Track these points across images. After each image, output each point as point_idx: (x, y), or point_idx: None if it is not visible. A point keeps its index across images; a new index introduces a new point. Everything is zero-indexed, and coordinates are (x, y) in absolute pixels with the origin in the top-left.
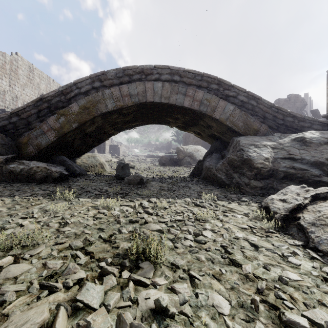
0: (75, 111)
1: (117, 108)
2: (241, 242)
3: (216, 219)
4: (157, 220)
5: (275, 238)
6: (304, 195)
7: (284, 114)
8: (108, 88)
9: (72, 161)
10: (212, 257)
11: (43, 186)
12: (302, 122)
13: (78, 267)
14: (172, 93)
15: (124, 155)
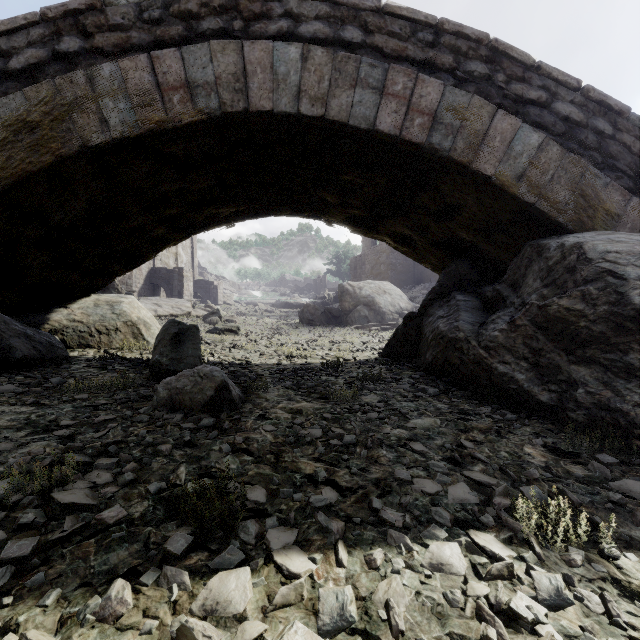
0: None
1: (143, 129)
2: None
3: None
4: None
5: None
6: None
7: None
8: (112, 59)
9: (35, 316)
10: None
11: None
12: None
13: None
14: (339, 84)
15: (226, 301)
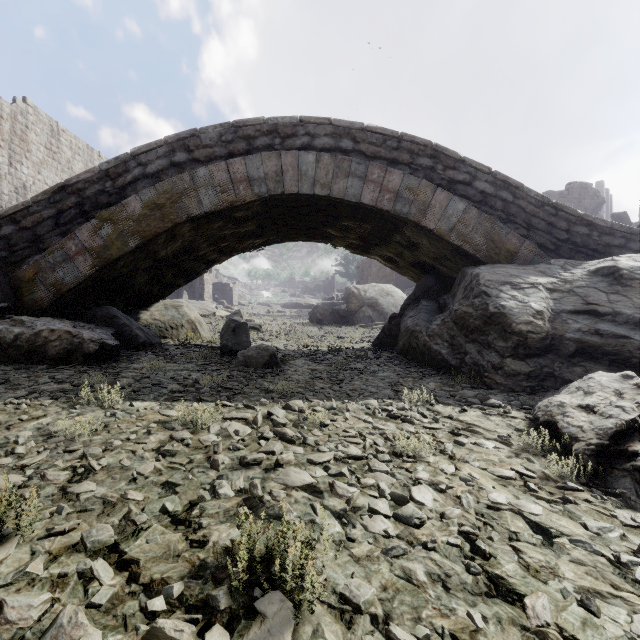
0: (135, 213)
1: (223, 206)
2: (507, 520)
3: (438, 452)
4: (305, 458)
5: (584, 504)
6: (633, 395)
7: (569, 219)
8: (204, 165)
9: (131, 316)
10: (443, 570)
11: (61, 373)
12: (608, 237)
13: (84, 623)
14: (338, 175)
15: (241, 302)
